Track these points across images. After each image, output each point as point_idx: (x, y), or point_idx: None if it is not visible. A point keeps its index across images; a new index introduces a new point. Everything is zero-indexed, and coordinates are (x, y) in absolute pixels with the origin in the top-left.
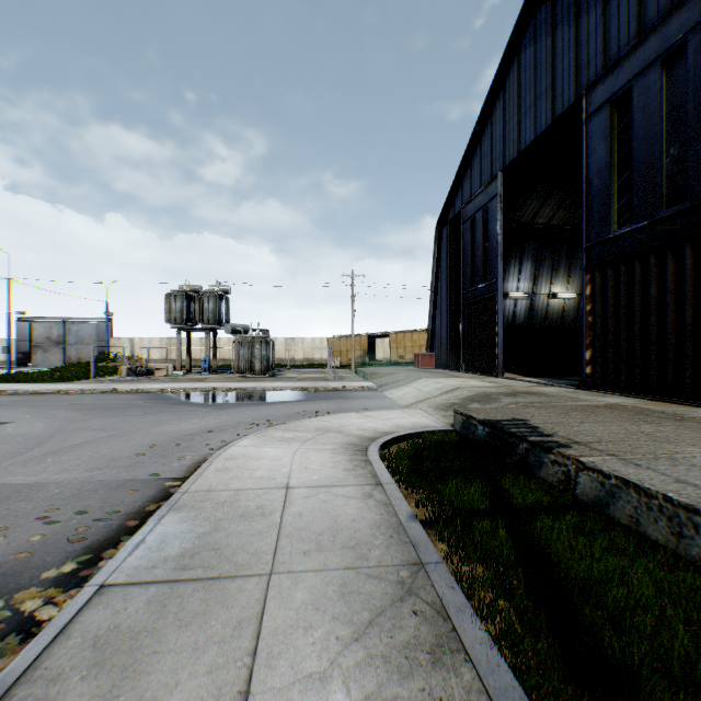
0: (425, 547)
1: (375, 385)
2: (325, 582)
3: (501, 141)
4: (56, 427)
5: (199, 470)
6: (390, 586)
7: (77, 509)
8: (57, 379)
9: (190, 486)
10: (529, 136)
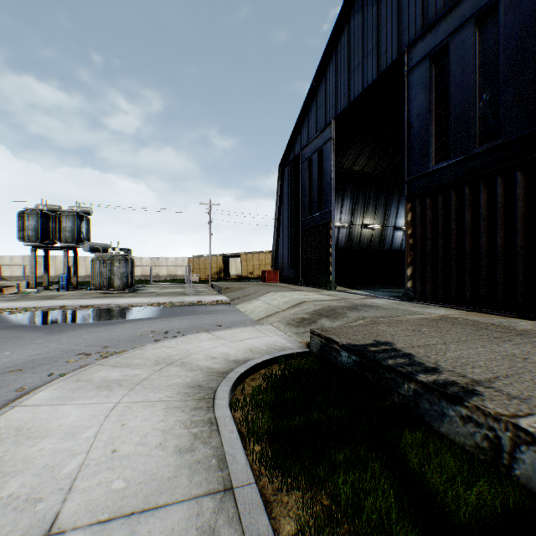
0: None
1: (228, 298)
2: None
3: (333, 94)
4: None
5: None
6: None
7: None
8: None
9: None
10: (358, 89)
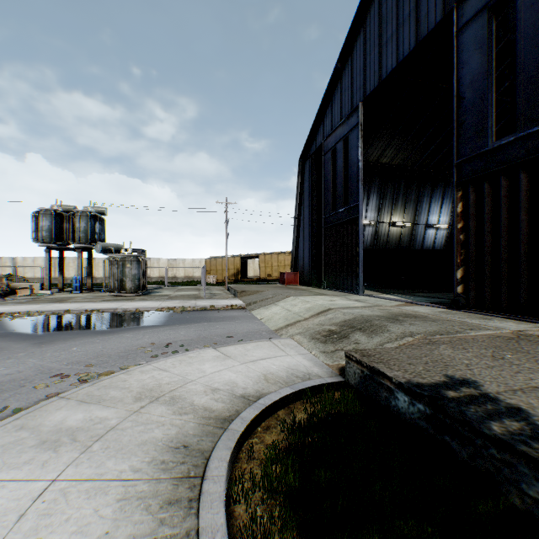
0: None
1: (244, 303)
2: None
3: (361, 74)
4: None
5: None
6: None
7: None
8: None
9: None
10: (391, 63)
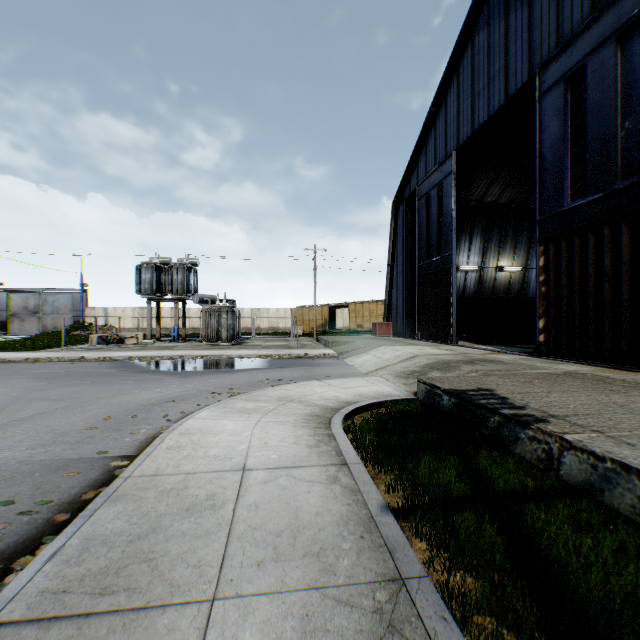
0: (403, 552)
1: (336, 352)
2: (282, 612)
3: (455, 122)
4: (12, 398)
5: (150, 448)
6: (365, 618)
7: (3, 498)
8: (28, 347)
9: (135, 469)
10: (483, 115)
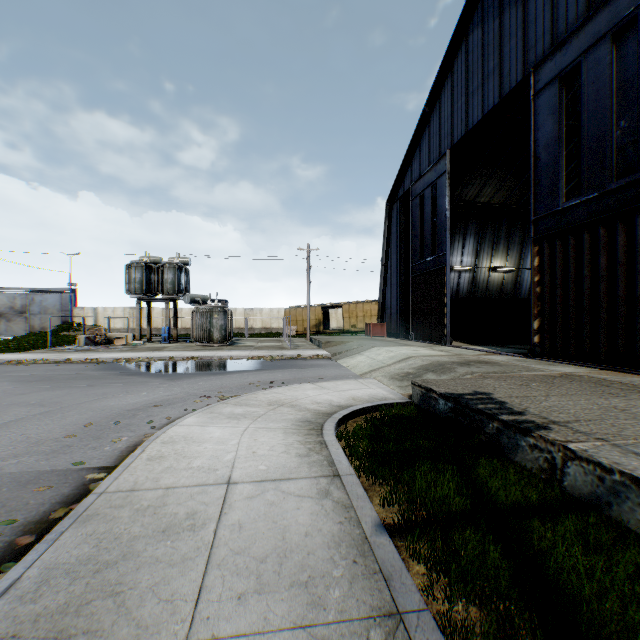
0: (400, 579)
1: (329, 353)
2: None
3: (449, 121)
4: None
5: (129, 459)
6: None
7: None
8: (13, 349)
9: (110, 484)
10: (477, 115)
